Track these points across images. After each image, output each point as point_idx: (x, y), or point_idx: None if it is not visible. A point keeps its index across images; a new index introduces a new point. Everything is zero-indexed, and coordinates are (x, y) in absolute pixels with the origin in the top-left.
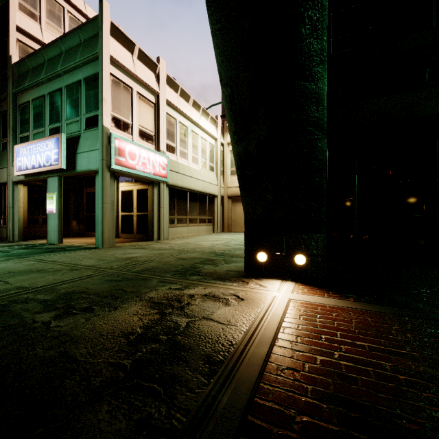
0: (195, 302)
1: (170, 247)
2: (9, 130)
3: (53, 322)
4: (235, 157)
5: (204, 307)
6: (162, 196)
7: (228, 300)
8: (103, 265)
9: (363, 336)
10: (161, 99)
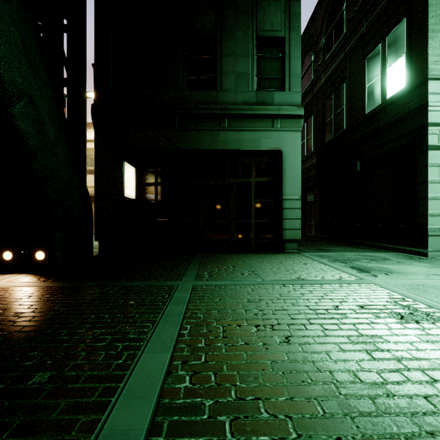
0: None
1: None
2: None
3: None
4: None
5: None
6: None
7: None
8: None
9: None
10: None
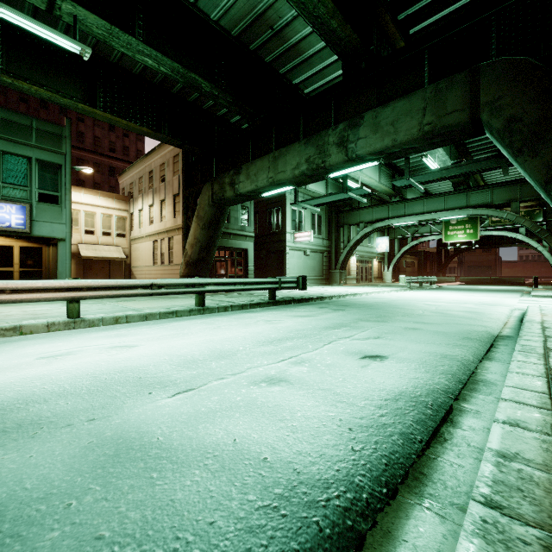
0: None
1: None
2: None
3: None
4: (195, 258)
5: None
6: None
7: None
8: None
9: None
10: None
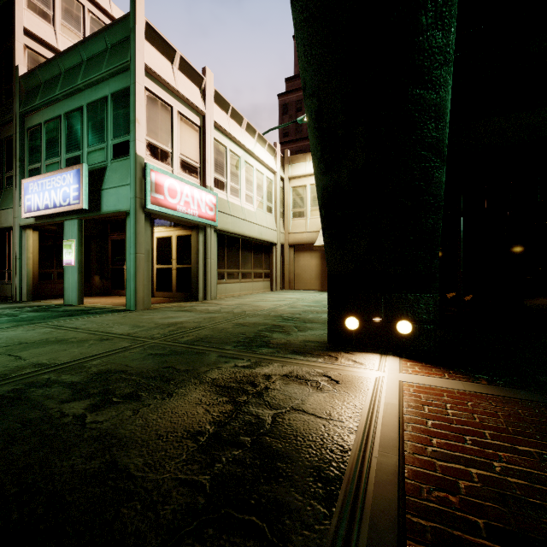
0: (275, 386)
1: (222, 310)
2: (15, 161)
3: (89, 415)
4: (319, 192)
5: (289, 393)
6: (209, 244)
7: (319, 382)
8: (140, 333)
9: (522, 437)
10: (208, 121)
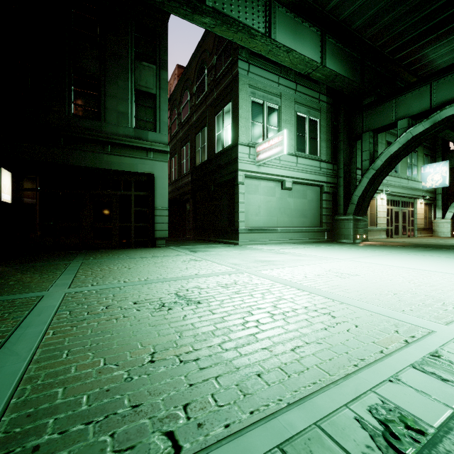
0: None
1: None
2: None
3: None
4: None
5: None
6: None
7: None
8: None
9: None
10: None
